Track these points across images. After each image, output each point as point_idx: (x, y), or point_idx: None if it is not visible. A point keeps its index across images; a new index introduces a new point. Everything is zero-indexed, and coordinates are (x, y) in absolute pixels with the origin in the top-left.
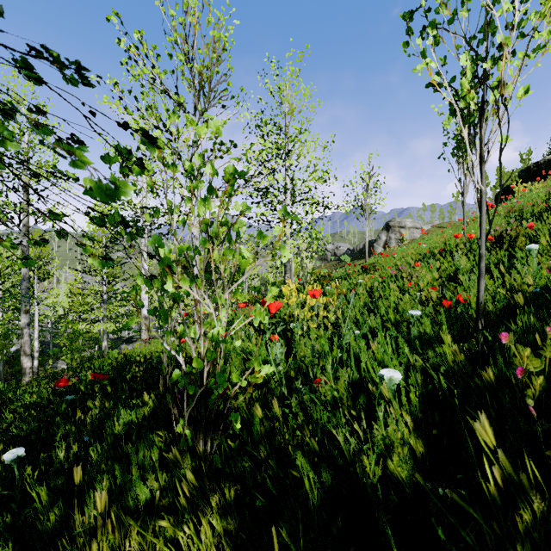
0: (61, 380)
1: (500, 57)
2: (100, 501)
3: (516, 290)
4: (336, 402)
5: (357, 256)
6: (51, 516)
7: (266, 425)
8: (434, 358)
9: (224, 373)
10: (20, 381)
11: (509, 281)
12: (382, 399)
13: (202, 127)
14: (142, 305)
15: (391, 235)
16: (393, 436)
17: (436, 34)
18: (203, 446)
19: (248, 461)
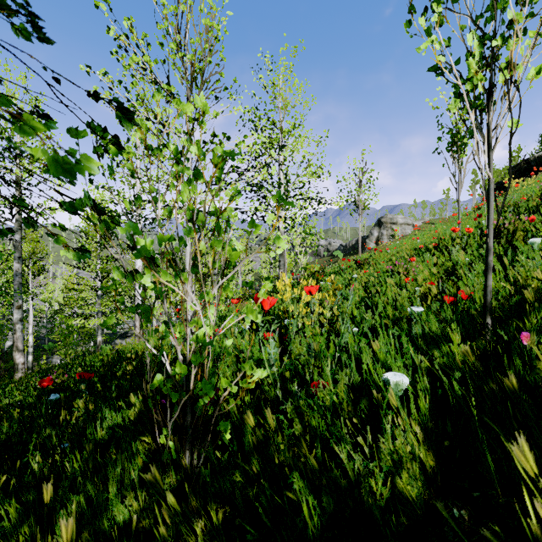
0: (44, 379)
1: (510, 35)
2: (65, 530)
3: (520, 285)
4: (335, 407)
5: (350, 251)
6: (20, 537)
7: (259, 435)
8: (439, 358)
9: (213, 375)
10: (13, 377)
11: (512, 276)
12: (386, 404)
13: (188, 105)
14: (123, 301)
15: (383, 231)
16: (402, 449)
17: (439, 14)
18: (190, 457)
19: (239, 474)
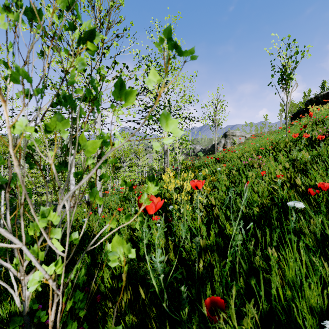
0: None
1: None
2: None
3: None
4: None
5: (207, 152)
6: None
7: None
8: None
9: (83, 301)
10: None
11: None
12: None
13: None
14: None
15: (227, 140)
16: None
17: None
18: None
19: None
